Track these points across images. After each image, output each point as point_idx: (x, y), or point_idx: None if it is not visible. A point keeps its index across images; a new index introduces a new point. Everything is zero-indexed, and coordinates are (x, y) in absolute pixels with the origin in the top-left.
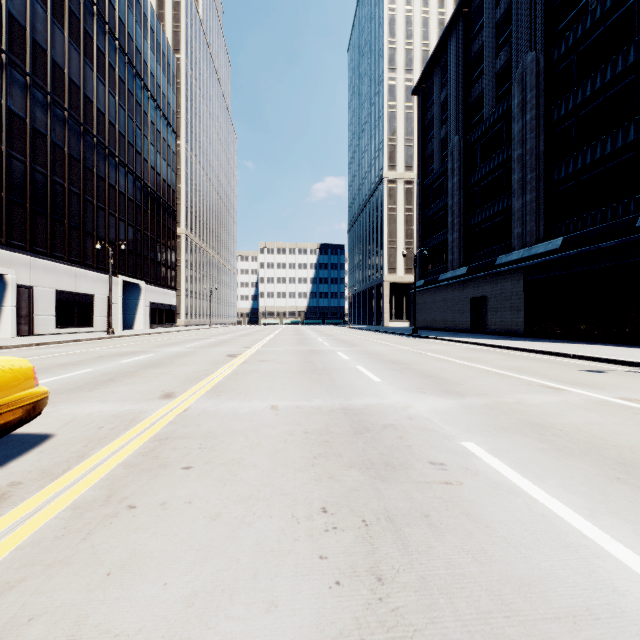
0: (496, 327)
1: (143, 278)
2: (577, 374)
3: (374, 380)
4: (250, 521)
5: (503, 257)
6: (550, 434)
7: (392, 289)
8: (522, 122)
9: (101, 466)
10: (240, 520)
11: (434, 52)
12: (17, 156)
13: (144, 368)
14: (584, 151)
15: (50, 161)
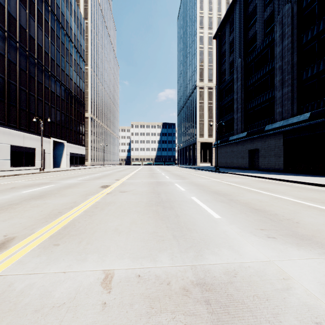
0: (265, 166)
1: (65, 139)
2: None
3: (213, 216)
4: None
5: (269, 126)
6: None
7: (201, 146)
8: (282, 46)
9: None
10: None
11: (226, 13)
12: None
13: (28, 200)
14: (324, 59)
15: (7, 70)
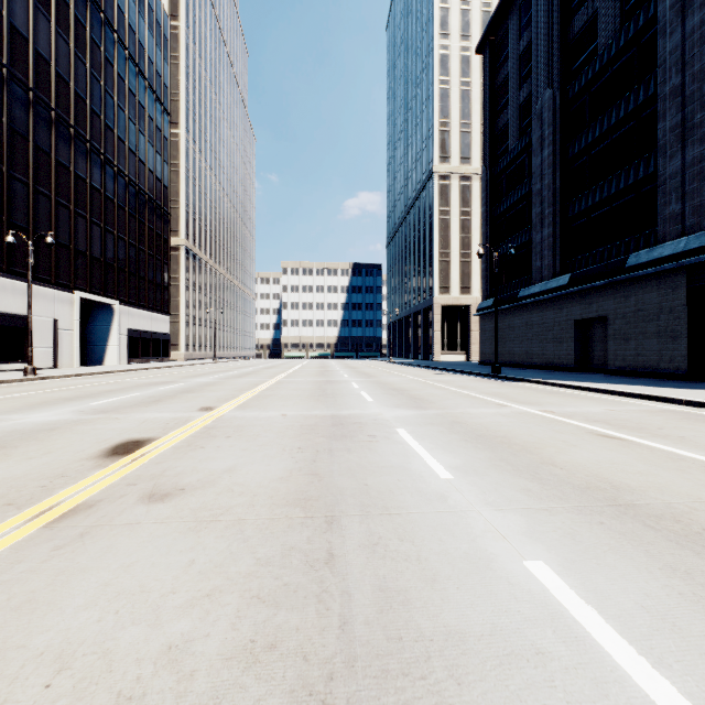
0: (626, 363)
1: (117, 297)
2: None
3: None
4: None
5: (641, 254)
6: None
7: (444, 313)
8: (682, 31)
9: None
10: None
11: None
12: None
13: None
14: None
15: None
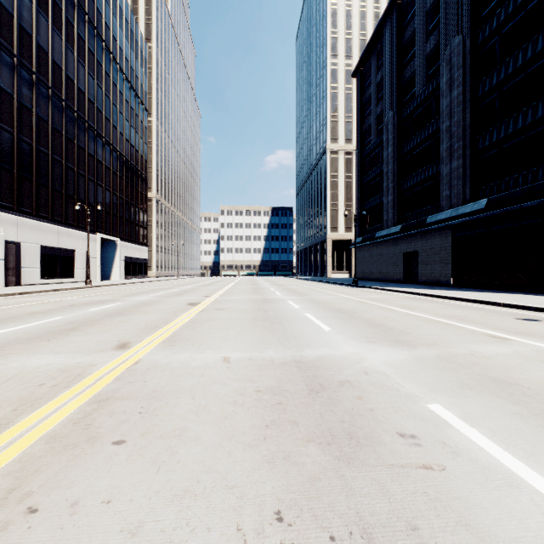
0: (426, 278)
1: (119, 235)
2: (515, 323)
3: (324, 329)
4: (180, 539)
5: (433, 216)
6: (519, 393)
7: (334, 245)
8: (450, 97)
9: (20, 440)
10: (167, 537)
11: (371, 39)
12: (5, 127)
13: (108, 316)
14: (507, 122)
15: (35, 132)
